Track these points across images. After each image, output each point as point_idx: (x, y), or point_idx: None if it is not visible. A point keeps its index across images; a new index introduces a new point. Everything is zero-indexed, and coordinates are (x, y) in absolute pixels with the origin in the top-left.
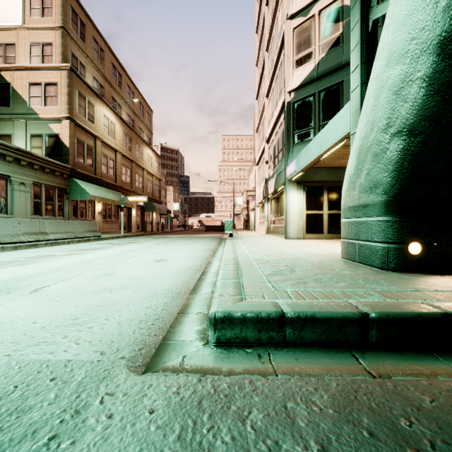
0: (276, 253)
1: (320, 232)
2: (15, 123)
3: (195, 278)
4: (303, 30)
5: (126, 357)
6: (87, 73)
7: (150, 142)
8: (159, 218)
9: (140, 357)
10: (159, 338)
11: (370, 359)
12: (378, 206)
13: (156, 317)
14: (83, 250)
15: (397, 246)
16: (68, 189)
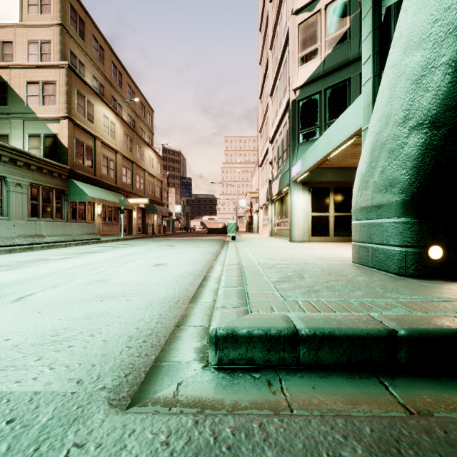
0: (282, 257)
1: (326, 234)
2: (12, 122)
3: (195, 284)
4: (308, 25)
5: (107, 387)
6: (86, 71)
7: (152, 143)
8: (160, 220)
9: (125, 386)
10: (151, 359)
11: (402, 388)
12: (394, 206)
13: (149, 332)
14: (80, 253)
15: (416, 250)
16: (67, 191)
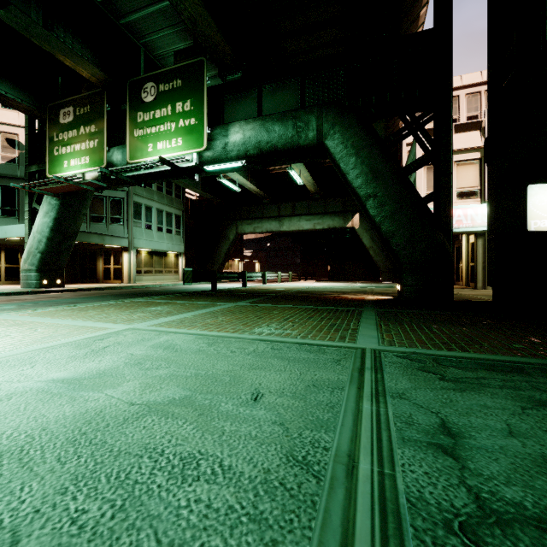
0: None
1: None
2: None
3: None
4: None
5: None
6: None
7: None
8: None
9: None
10: None
11: None
12: (35, 270)
13: None
14: None
15: (40, 282)
16: None
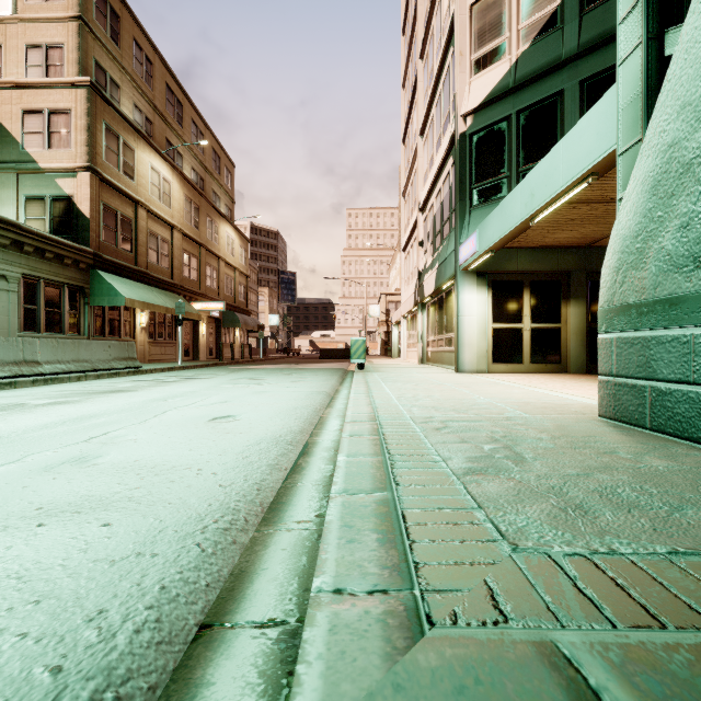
0: (454, 404)
1: (517, 360)
2: None
3: (283, 467)
4: (488, 5)
5: None
6: (123, 97)
7: (231, 215)
8: (245, 338)
9: None
10: None
11: None
12: None
13: (89, 691)
14: (90, 394)
15: None
16: (88, 288)
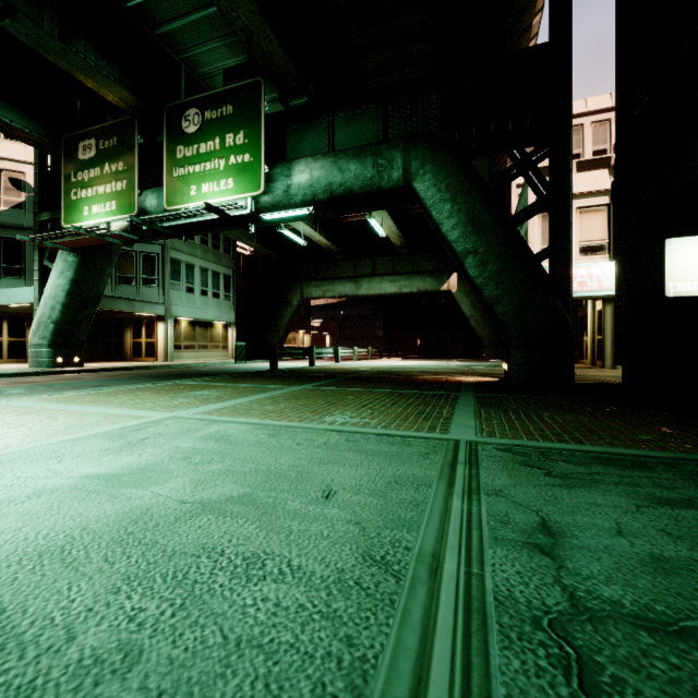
0: None
1: None
2: None
3: None
4: None
5: None
6: None
7: None
8: None
9: None
10: None
11: None
12: (46, 345)
13: None
14: None
15: (53, 360)
16: None
